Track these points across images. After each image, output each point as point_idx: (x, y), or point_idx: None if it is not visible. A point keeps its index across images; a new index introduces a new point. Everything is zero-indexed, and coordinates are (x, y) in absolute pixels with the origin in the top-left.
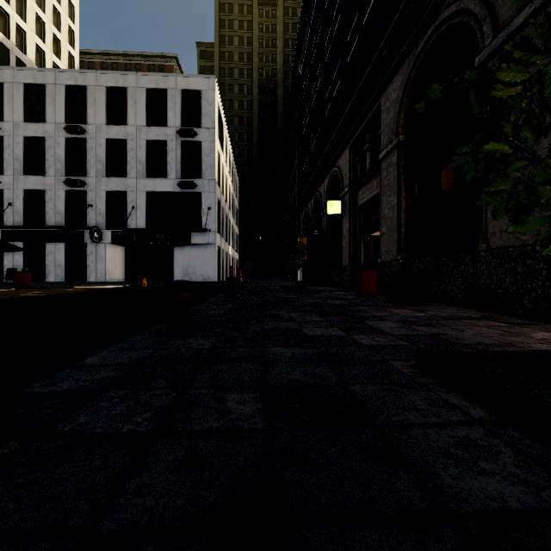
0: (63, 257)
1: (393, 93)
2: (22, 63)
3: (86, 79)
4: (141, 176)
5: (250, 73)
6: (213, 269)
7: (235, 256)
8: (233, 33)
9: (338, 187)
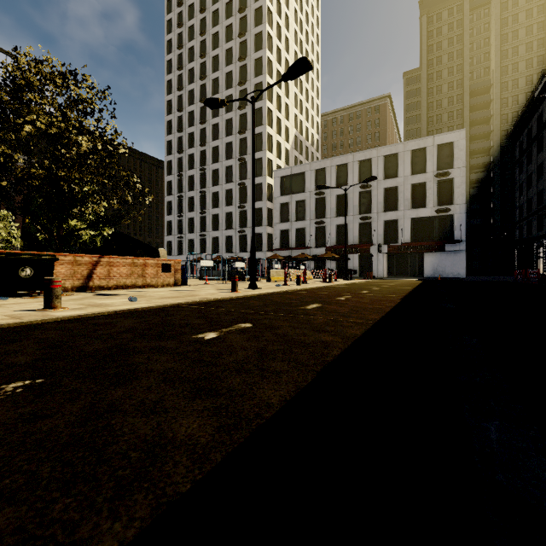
0: (357, 263)
1: None
2: (301, 142)
3: (371, 154)
4: (407, 208)
5: (459, 83)
6: (463, 268)
7: None
8: (442, 52)
9: None
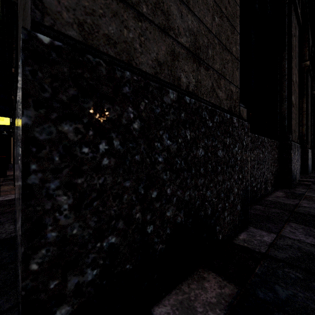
0: None
1: None
2: None
3: None
4: None
5: None
6: None
7: None
8: None
9: None
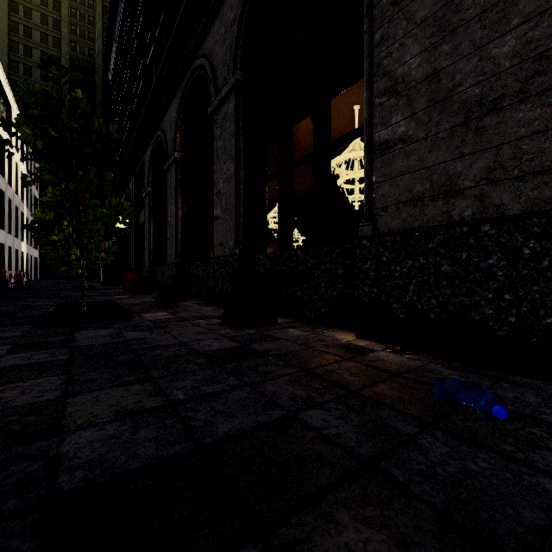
0: None
1: (148, 157)
2: None
3: None
4: None
5: (57, 43)
6: None
7: (33, 254)
8: None
9: None
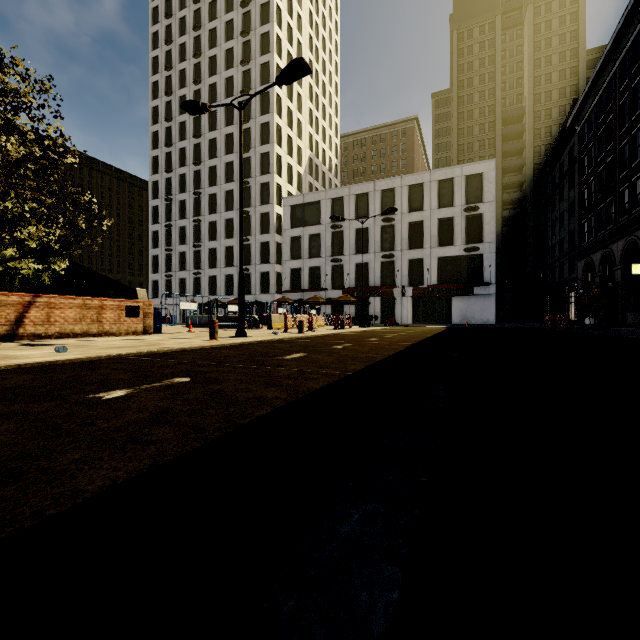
0: (379, 307)
1: None
2: (316, 166)
3: (394, 183)
4: (434, 246)
5: (491, 109)
6: (493, 314)
7: None
8: (473, 74)
9: (635, 249)
